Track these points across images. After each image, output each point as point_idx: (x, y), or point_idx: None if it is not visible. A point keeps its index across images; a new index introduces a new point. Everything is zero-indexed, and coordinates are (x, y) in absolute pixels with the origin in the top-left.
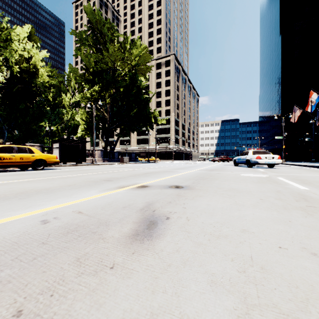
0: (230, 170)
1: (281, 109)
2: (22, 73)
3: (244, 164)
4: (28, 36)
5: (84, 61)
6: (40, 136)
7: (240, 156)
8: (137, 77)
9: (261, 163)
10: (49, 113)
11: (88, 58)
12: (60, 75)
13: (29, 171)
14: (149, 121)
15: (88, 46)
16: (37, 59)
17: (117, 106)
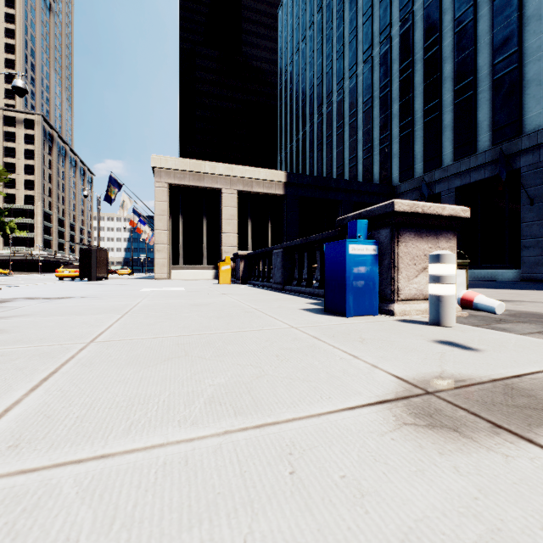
0: None
1: None
2: None
3: None
4: None
5: None
6: None
7: None
8: None
9: None
10: None
11: None
12: None
13: None
14: (3, 231)
15: None
16: None
17: None
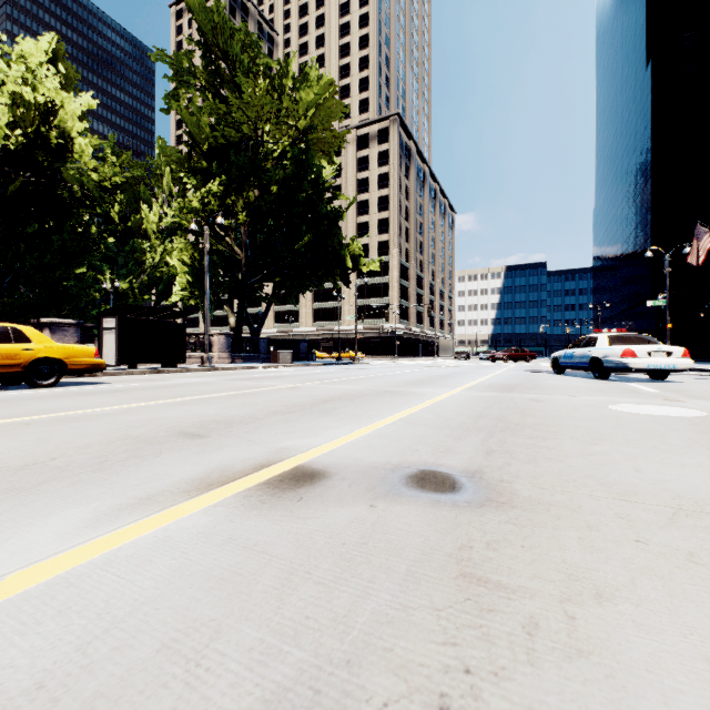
0: (560, 389)
1: (651, 238)
2: (32, 147)
3: (584, 369)
4: (49, 61)
5: (189, 126)
6: (79, 302)
7: (572, 349)
8: (310, 158)
9: (638, 369)
10: (113, 250)
11: (197, 116)
12: (138, 164)
13: (12, 392)
14: (341, 265)
15: (196, 88)
16: (70, 114)
17: (266, 232)
